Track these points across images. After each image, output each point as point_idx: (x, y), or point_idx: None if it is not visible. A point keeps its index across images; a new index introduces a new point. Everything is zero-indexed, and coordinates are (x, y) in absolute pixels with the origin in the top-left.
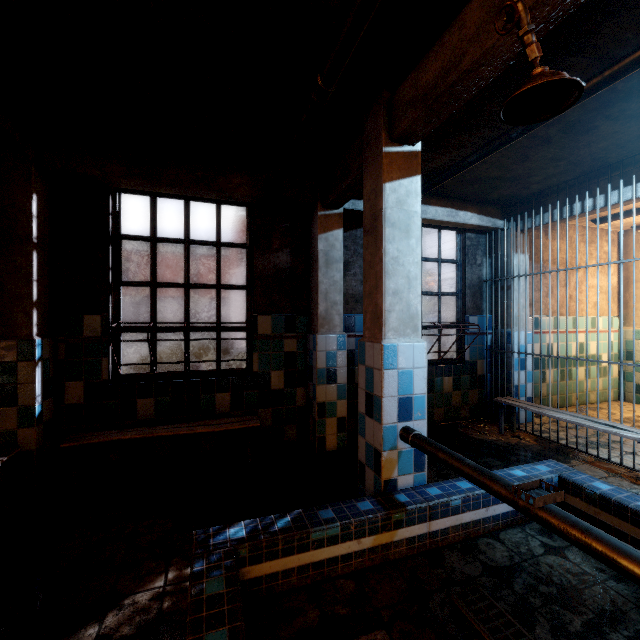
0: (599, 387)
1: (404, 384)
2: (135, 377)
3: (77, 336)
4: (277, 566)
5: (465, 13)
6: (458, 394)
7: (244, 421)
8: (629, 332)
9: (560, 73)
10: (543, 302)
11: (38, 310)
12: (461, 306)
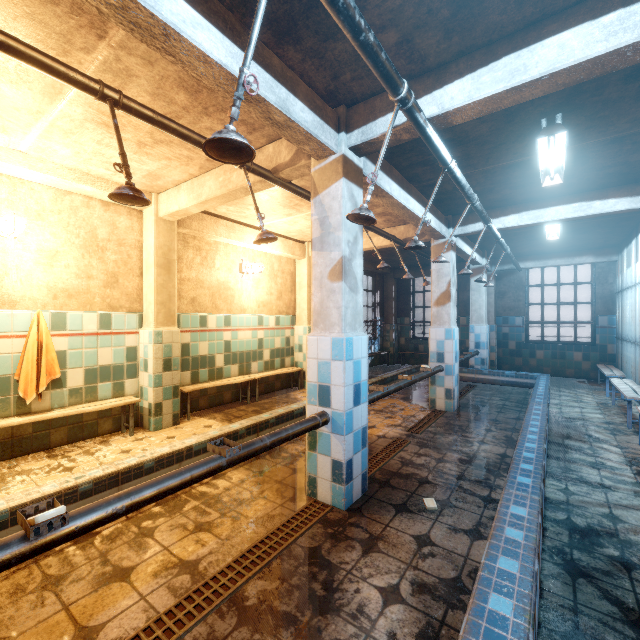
0: None
1: (477, 338)
2: (418, 338)
3: (403, 324)
4: None
5: None
6: (587, 363)
7: None
8: None
9: None
10: None
11: (394, 316)
12: (595, 310)
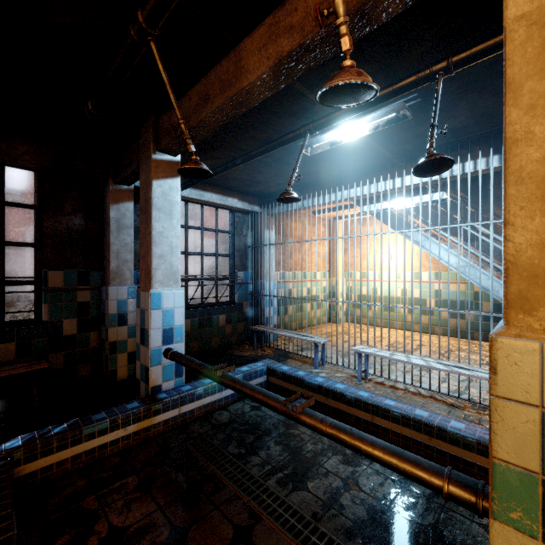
0: (318, 315)
1: (167, 319)
2: None
3: None
4: (52, 460)
5: (191, 93)
6: (230, 326)
7: (31, 365)
8: (333, 281)
9: (199, 163)
10: (286, 262)
11: None
12: (233, 264)
